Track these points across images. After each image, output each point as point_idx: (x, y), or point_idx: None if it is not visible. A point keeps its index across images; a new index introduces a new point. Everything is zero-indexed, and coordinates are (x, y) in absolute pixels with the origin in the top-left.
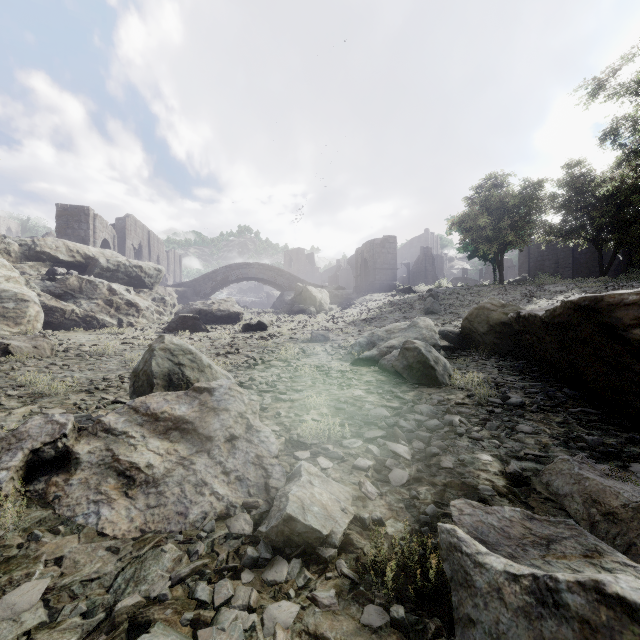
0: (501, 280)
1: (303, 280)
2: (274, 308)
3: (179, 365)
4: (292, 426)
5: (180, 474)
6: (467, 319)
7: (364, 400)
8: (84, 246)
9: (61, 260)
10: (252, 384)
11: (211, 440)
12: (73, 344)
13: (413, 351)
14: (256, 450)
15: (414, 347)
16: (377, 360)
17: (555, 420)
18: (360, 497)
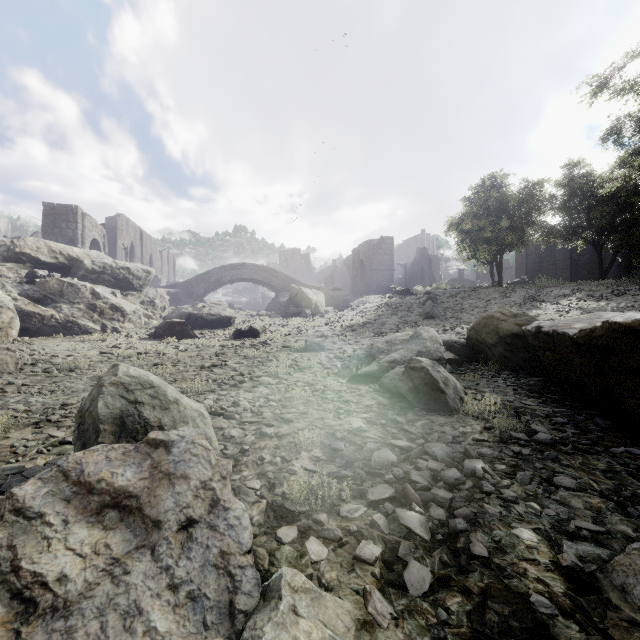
0: (500, 282)
1: (298, 281)
2: (269, 310)
3: (135, 403)
4: (277, 479)
5: (105, 593)
6: (474, 329)
7: (365, 436)
8: (68, 247)
9: (42, 261)
10: (234, 412)
11: (159, 527)
12: (45, 355)
13: (420, 371)
14: (221, 543)
15: (421, 367)
16: (377, 376)
17: (598, 466)
18: (366, 622)
